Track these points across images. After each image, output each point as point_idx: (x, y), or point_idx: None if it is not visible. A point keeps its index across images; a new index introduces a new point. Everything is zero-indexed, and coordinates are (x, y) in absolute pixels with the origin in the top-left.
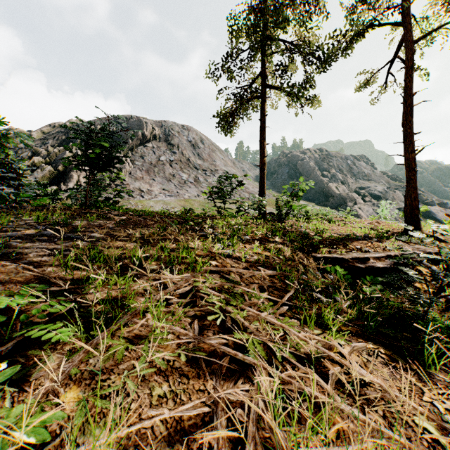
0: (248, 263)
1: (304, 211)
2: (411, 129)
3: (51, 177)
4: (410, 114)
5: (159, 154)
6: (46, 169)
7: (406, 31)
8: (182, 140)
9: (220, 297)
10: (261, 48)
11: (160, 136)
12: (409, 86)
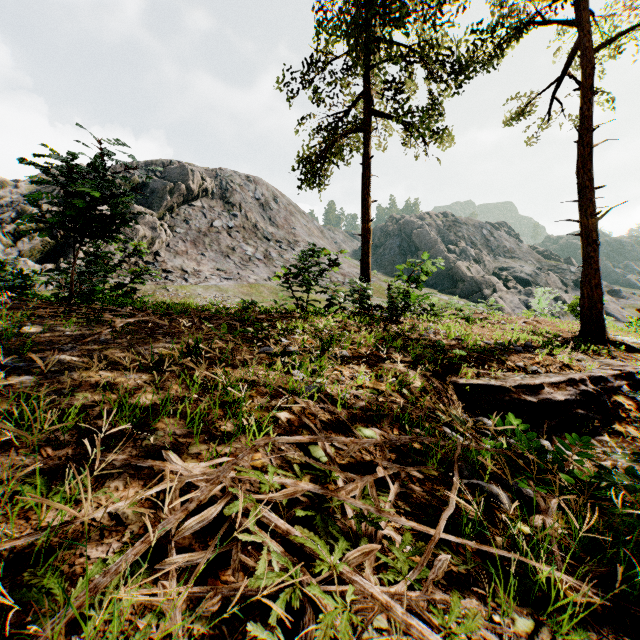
0: (349, 410)
1: (428, 304)
2: (591, 180)
3: (46, 250)
4: (589, 159)
5: (213, 217)
6: (38, 238)
7: (583, 33)
8: (246, 197)
9: (288, 560)
10: (364, 52)
11: (214, 191)
12: (588, 116)
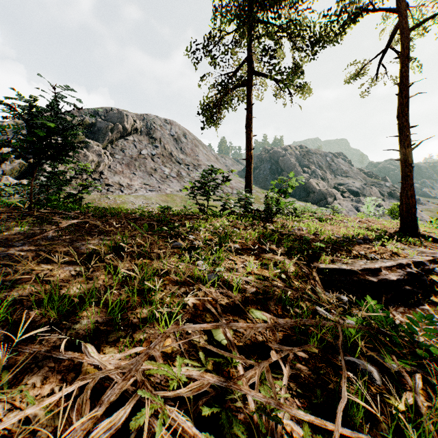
0: (242, 293)
1: (292, 208)
2: (407, 121)
3: (22, 170)
4: (406, 106)
5: (141, 147)
6: (16, 161)
7: (402, 18)
8: (164, 134)
9: None
10: (248, 28)
11: (142, 130)
12: (405, 76)
